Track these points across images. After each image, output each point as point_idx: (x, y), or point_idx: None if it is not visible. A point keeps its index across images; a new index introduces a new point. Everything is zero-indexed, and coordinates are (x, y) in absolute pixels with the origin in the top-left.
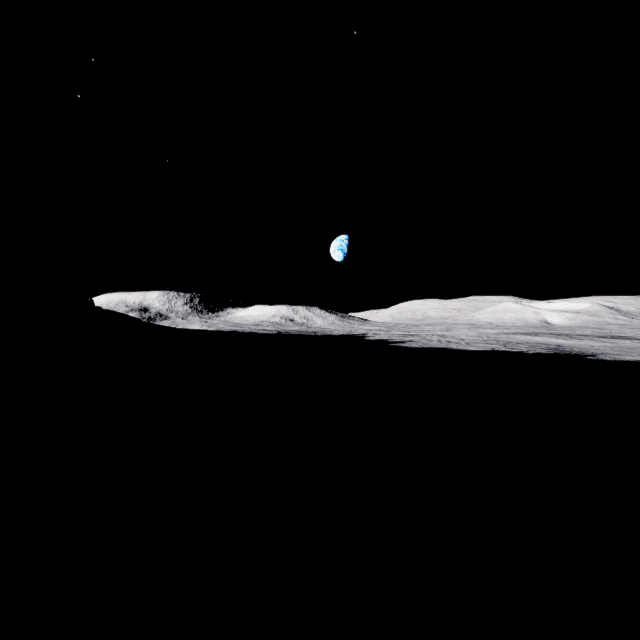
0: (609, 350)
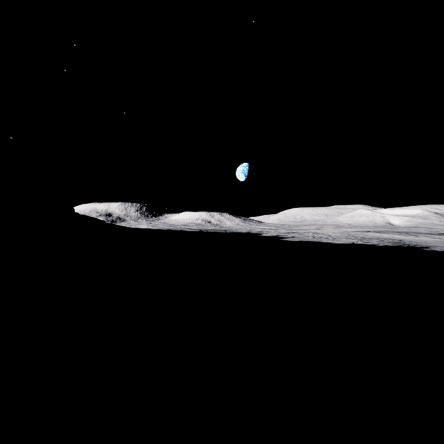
0: (438, 243)
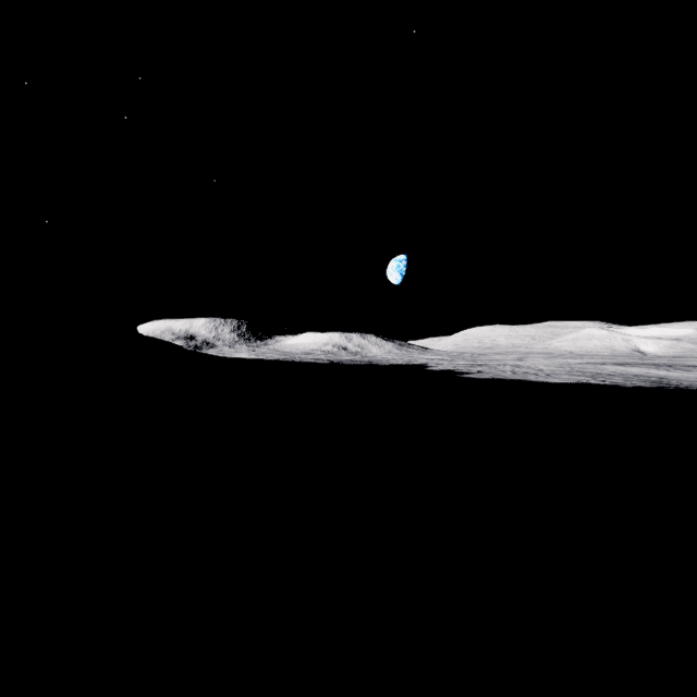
0: None
